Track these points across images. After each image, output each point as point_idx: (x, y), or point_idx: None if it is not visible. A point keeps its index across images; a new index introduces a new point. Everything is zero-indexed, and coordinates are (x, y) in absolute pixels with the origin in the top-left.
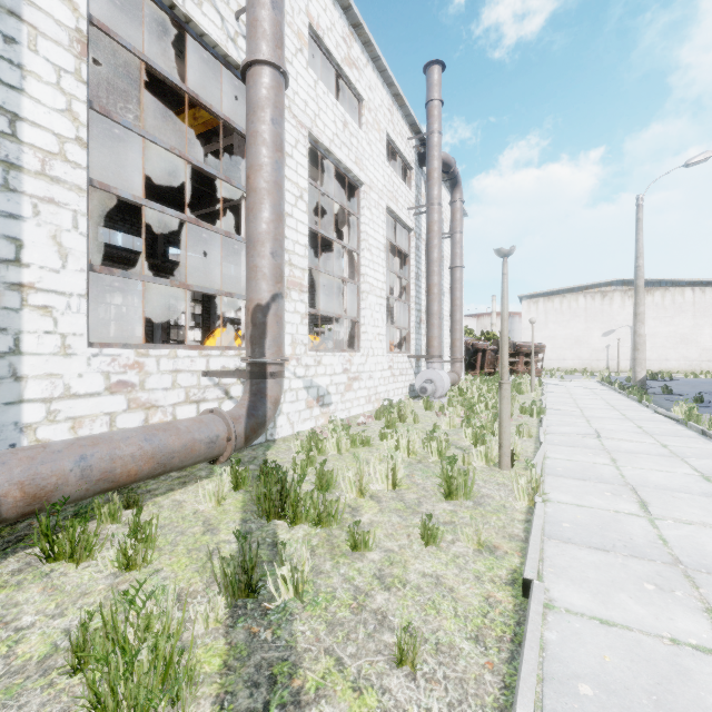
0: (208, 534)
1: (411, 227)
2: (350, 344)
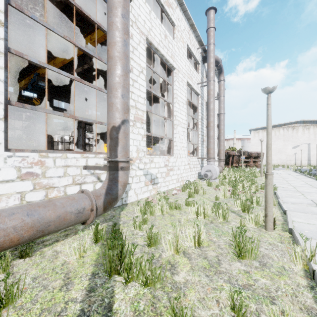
0: (63, 290)
1: (198, 93)
2: (168, 152)
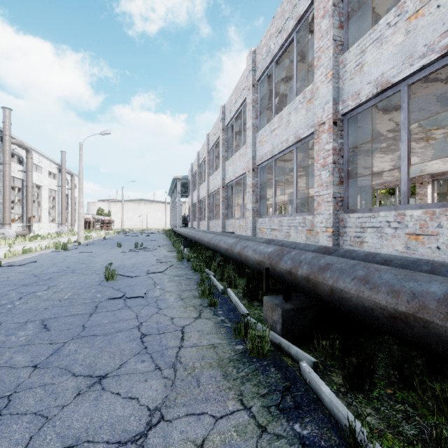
0: None
1: (56, 190)
2: (38, 221)
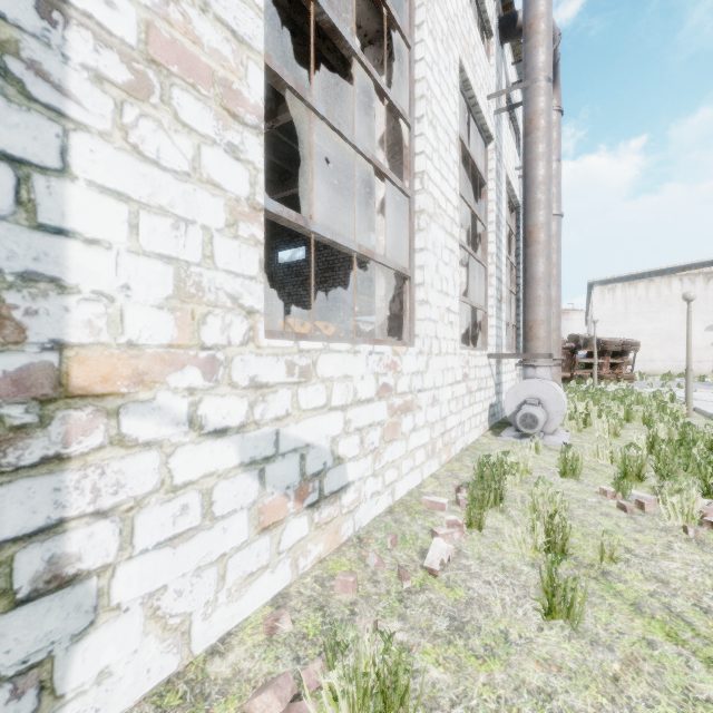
0: None
1: (490, 133)
2: (390, 330)
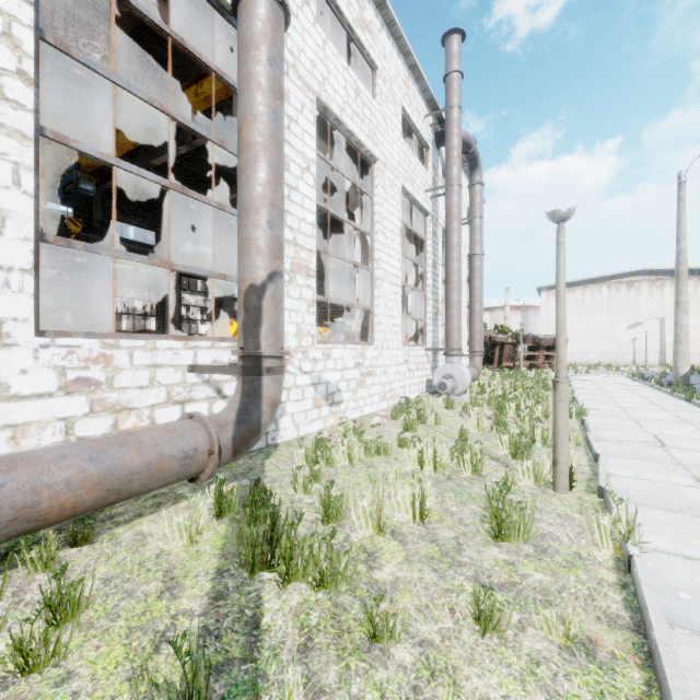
0: (165, 597)
1: (427, 211)
2: (363, 336)
